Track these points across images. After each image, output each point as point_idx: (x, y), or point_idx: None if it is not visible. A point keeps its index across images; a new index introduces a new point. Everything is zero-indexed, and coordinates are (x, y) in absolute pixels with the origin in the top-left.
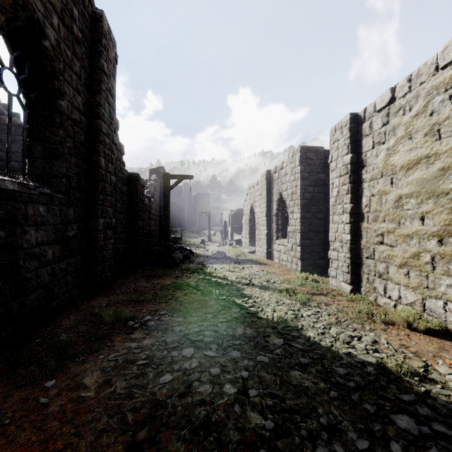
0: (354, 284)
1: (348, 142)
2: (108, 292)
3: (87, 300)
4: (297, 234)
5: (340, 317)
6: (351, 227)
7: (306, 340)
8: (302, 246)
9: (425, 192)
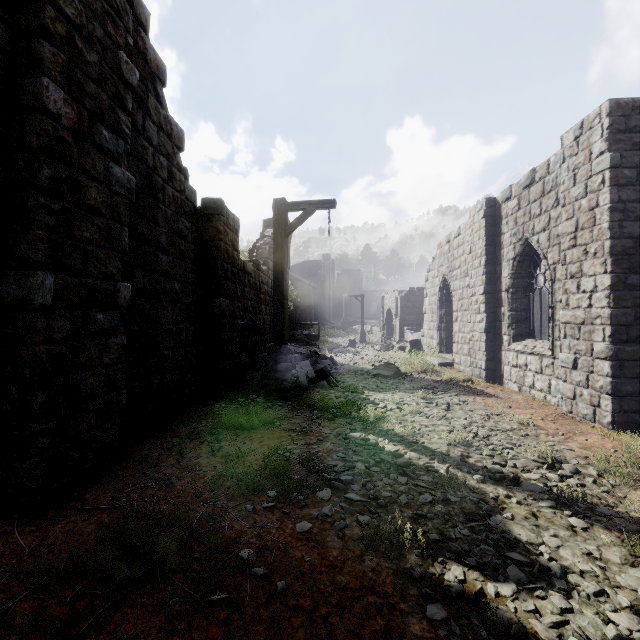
0: None
1: None
2: (75, 498)
3: None
4: (598, 329)
5: None
6: None
7: None
8: (616, 361)
9: None
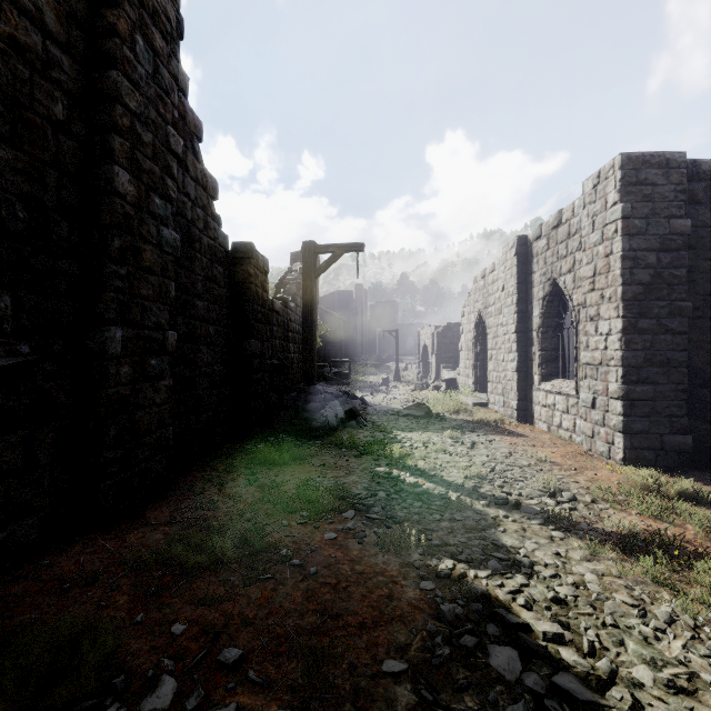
0: None
1: None
2: (139, 516)
3: (61, 548)
4: (612, 371)
5: None
6: None
7: None
8: (628, 400)
9: None
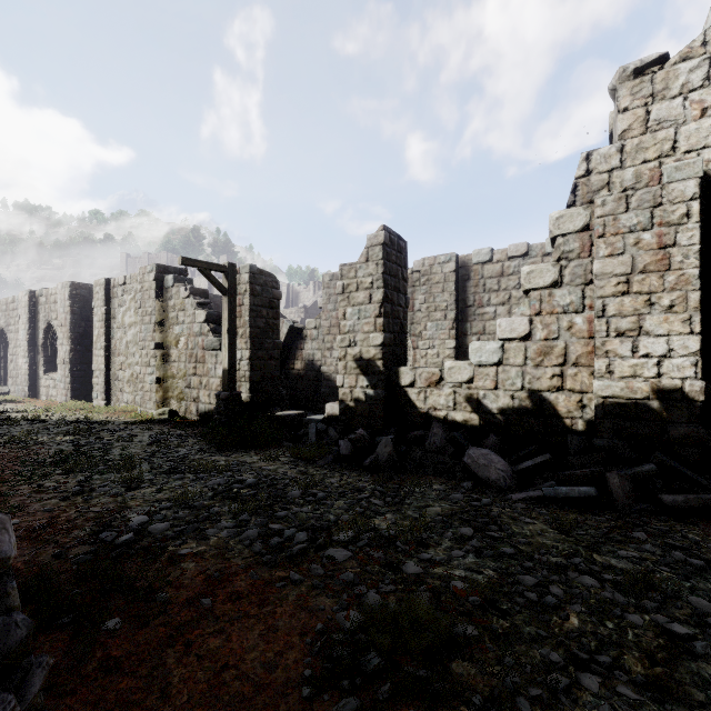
0: (108, 400)
1: (104, 298)
2: None
3: None
4: (68, 366)
5: (82, 414)
6: (106, 360)
7: (50, 420)
8: (73, 378)
9: (135, 341)
